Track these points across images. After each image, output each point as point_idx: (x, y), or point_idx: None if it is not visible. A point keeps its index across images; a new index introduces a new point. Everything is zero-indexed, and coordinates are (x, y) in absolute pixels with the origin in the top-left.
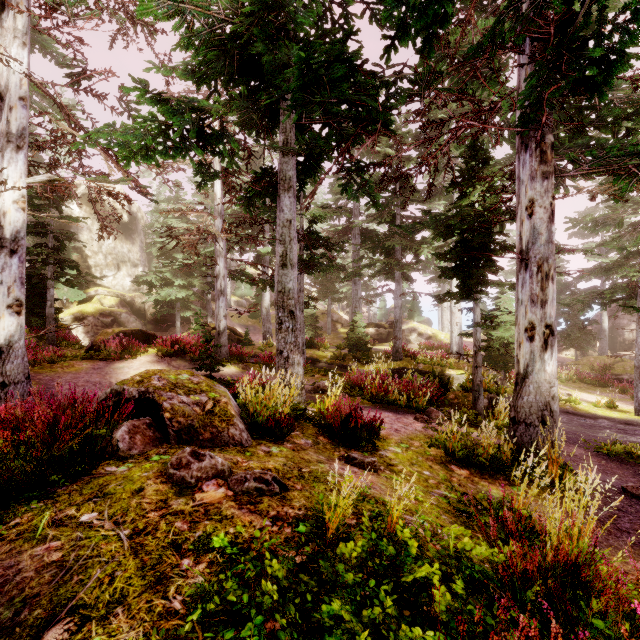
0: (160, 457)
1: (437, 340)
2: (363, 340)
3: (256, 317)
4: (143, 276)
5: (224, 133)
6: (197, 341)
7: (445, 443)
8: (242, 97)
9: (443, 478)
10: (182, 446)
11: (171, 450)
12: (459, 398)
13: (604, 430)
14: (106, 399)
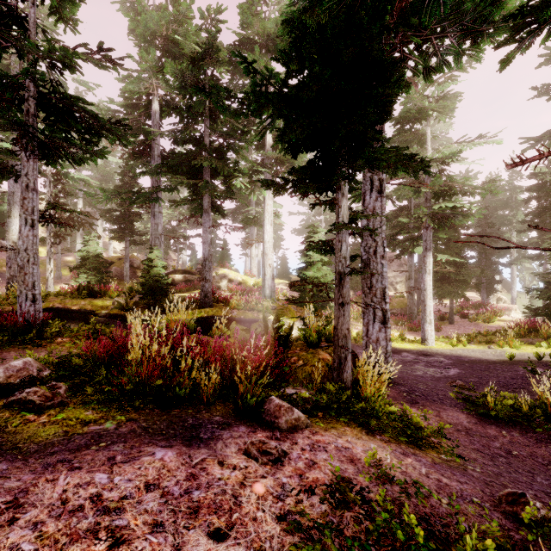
0: None
1: (247, 286)
2: (162, 283)
3: None
4: None
5: None
6: None
7: None
8: None
9: None
10: None
11: None
12: (305, 359)
13: (416, 365)
14: None
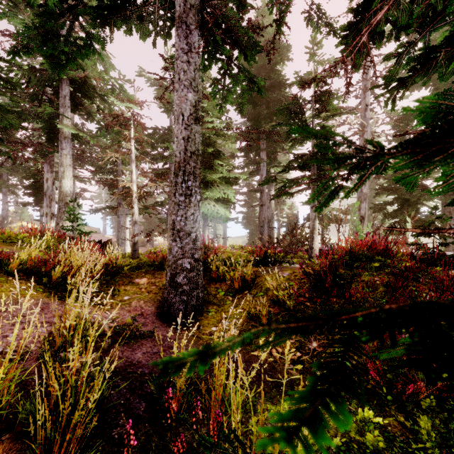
0: None
1: None
2: None
3: None
4: None
5: None
6: None
7: None
8: None
9: None
10: None
11: None
12: None
13: None
14: None
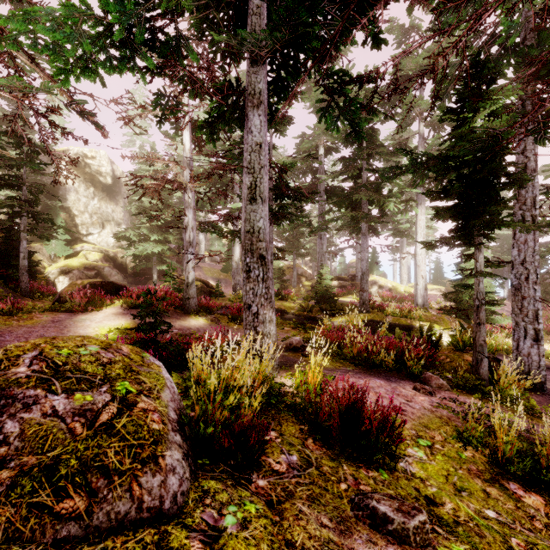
0: None
1: (397, 292)
2: (330, 292)
3: (227, 271)
4: (121, 232)
5: (180, 40)
6: (165, 293)
7: (482, 439)
8: None
9: None
10: None
11: None
12: (452, 358)
13: None
14: None
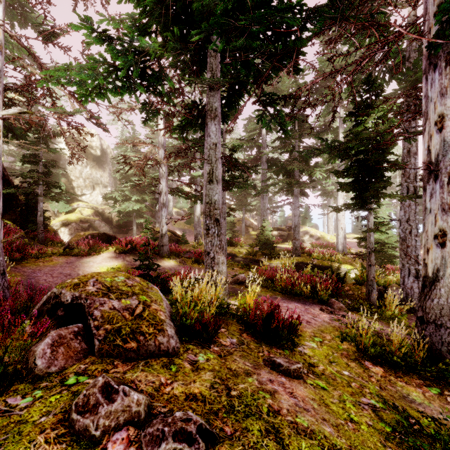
0: (77, 379)
1: (324, 240)
2: (270, 240)
3: (190, 223)
4: (109, 194)
5: (162, 73)
6: (145, 241)
7: (355, 338)
8: (175, 39)
9: (374, 391)
10: (105, 360)
11: (92, 367)
12: (353, 290)
13: None
14: (46, 301)
